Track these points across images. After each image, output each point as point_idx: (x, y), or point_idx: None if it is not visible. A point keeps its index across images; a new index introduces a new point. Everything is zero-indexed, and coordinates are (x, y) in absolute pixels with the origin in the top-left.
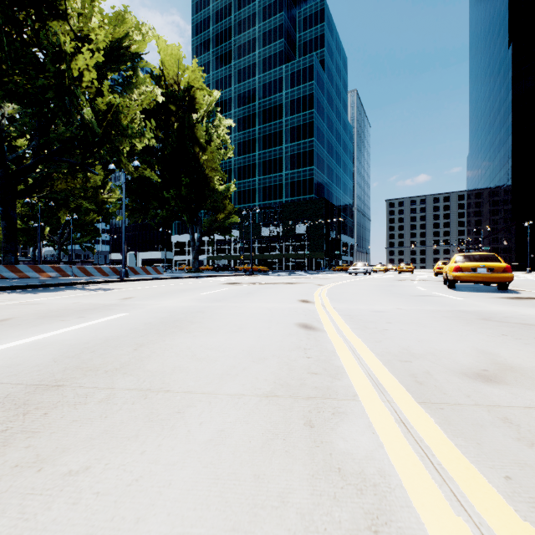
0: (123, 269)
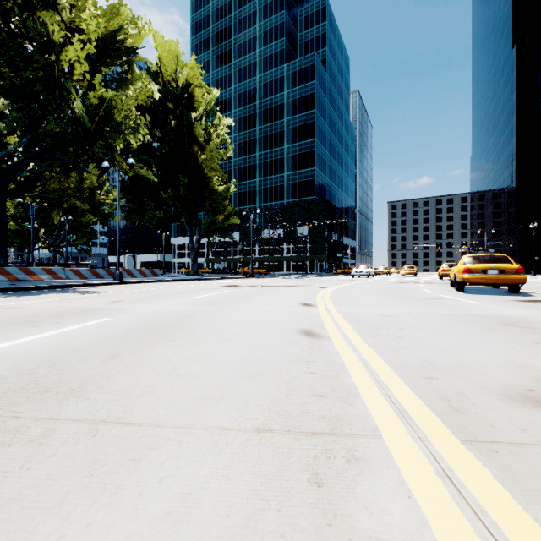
0: (117, 271)
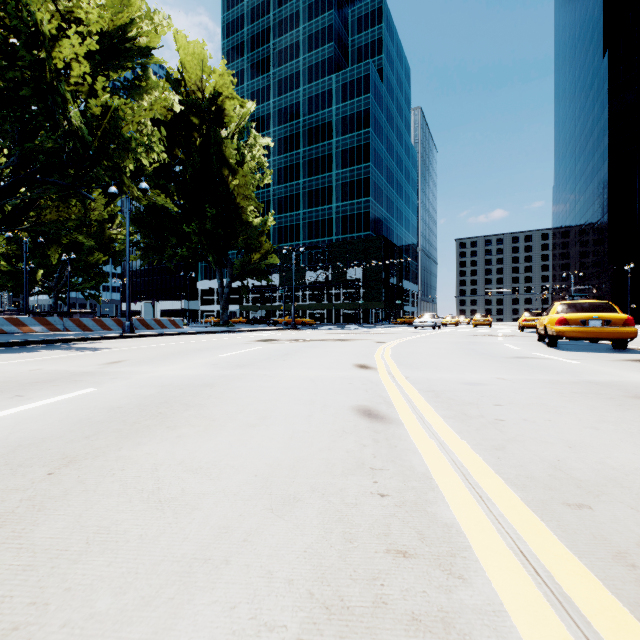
0: (127, 322)
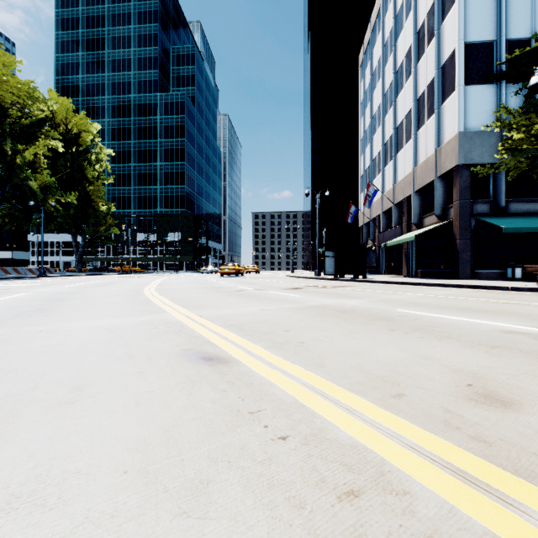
0: (43, 270)
